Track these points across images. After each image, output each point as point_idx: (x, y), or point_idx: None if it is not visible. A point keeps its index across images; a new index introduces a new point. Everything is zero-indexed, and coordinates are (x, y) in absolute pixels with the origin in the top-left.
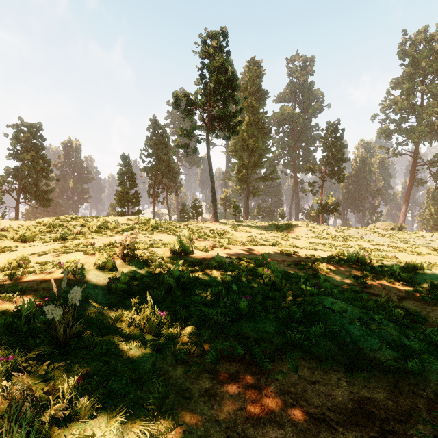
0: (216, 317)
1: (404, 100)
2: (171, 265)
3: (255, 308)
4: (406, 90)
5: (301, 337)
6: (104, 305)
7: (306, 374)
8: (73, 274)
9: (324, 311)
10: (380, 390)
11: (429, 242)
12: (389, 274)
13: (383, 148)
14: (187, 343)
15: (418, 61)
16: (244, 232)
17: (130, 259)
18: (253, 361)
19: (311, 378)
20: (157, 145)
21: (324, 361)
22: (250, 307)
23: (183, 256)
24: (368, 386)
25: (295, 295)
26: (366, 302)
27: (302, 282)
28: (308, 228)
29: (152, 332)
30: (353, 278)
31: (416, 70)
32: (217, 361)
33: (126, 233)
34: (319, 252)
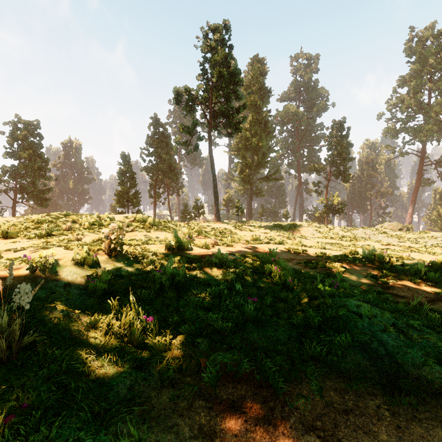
0: (216, 323)
1: (411, 98)
2: (165, 262)
3: (264, 312)
4: (413, 88)
5: (322, 348)
6: (76, 308)
7: (334, 399)
8: (42, 271)
9: (348, 316)
10: (436, 423)
11: (440, 243)
12: (413, 273)
13: (389, 148)
14: (179, 357)
15: (425, 58)
16: (248, 231)
17: (118, 254)
18: (264, 381)
19: (342, 405)
20: (158, 144)
21: (354, 381)
22: (258, 311)
23: (180, 252)
24: (419, 417)
25: (311, 297)
26: (396, 304)
27: (318, 281)
28: (314, 228)
29: (134, 343)
30: (372, 277)
31: (423, 67)
32: (216, 382)
33: (113, 224)
34: (330, 250)
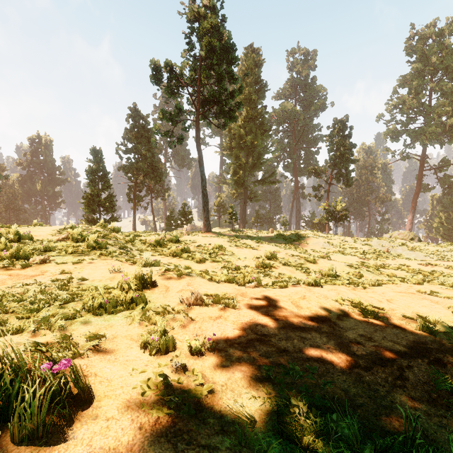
0: None
1: (412, 99)
2: None
3: None
4: (415, 88)
5: None
6: None
7: None
8: None
9: None
10: None
11: None
12: None
13: (390, 151)
14: None
15: (427, 58)
16: (249, 248)
17: None
18: None
19: None
20: (138, 139)
21: None
22: None
23: None
24: None
25: None
26: None
27: None
28: (324, 239)
29: None
30: None
31: (425, 67)
32: None
33: None
34: (401, 295)
